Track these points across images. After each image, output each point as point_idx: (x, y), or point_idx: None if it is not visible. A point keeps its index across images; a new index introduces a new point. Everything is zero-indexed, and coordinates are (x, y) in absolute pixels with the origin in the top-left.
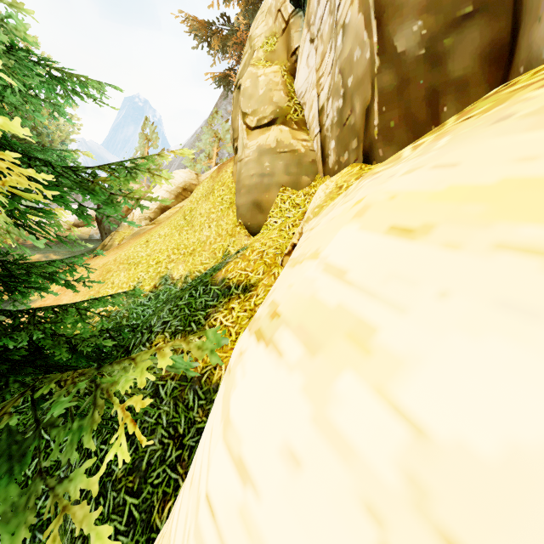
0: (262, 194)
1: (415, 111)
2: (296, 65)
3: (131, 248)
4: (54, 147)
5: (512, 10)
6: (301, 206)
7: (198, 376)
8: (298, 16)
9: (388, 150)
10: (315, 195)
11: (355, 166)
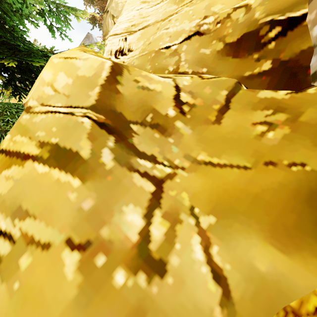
0: None
1: None
2: None
3: None
4: None
5: None
6: None
7: None
8: None
9: None
10: None
11: None
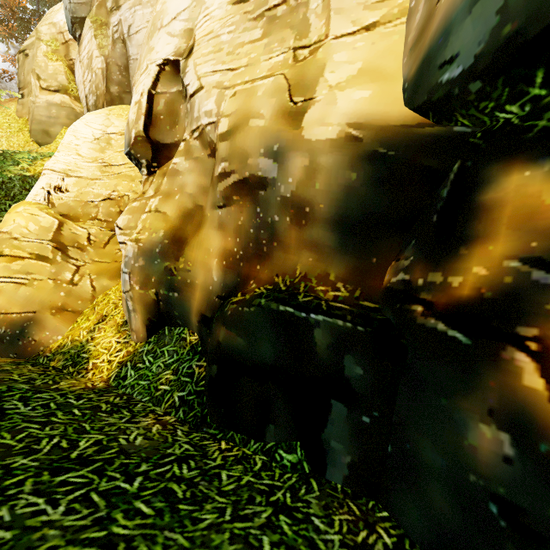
0: (51, 127)
1: None
2: (73, 67)
3: None
4: None
5: None
6: None
7: (32, 176)
8: (75, 44)
9: None
10: None
11: None
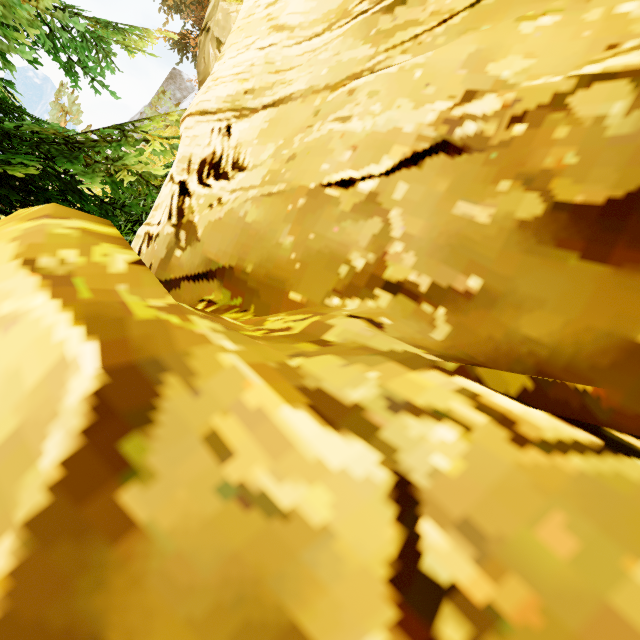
0: None
1: None
2: None
3: None
4: None
5: None
6: None
7: None
8: None
9: None
10: None
11: None
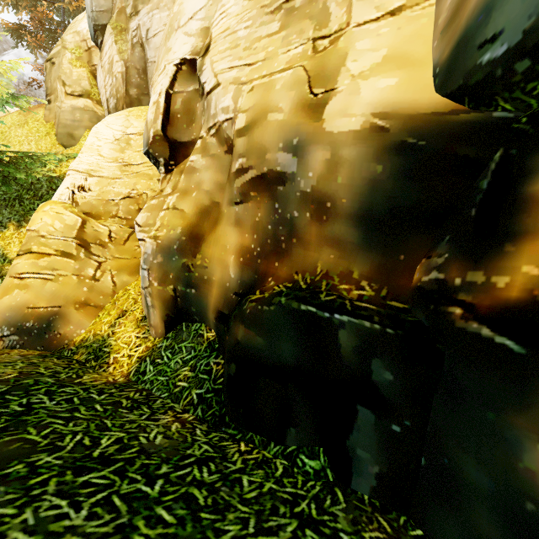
0: (75, 130)
1: None
2: (96, 72)
3: None
4: None
5: None
6: None
7: (58, 177)
8: (97, 50)
9: None
10: None
11: None
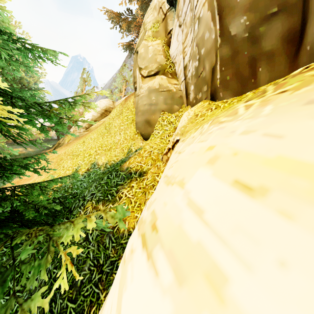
0: (150, 115)
1: (242, 70)
2: (170, 40)
3: (74, 146)
4: (30, 86)
5: (301, 11)
6: (173, 123)
7: (112, 228)
8: (172, 11)
9: (226, 93)
10: (182, 118)
11: (206, 101)
